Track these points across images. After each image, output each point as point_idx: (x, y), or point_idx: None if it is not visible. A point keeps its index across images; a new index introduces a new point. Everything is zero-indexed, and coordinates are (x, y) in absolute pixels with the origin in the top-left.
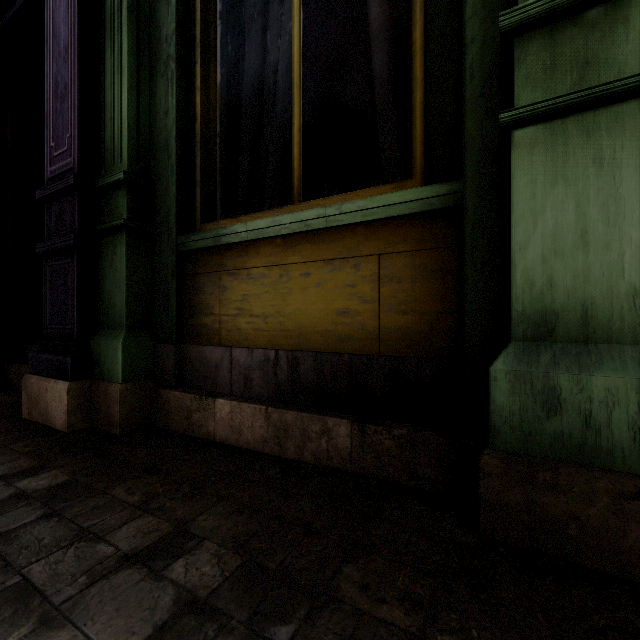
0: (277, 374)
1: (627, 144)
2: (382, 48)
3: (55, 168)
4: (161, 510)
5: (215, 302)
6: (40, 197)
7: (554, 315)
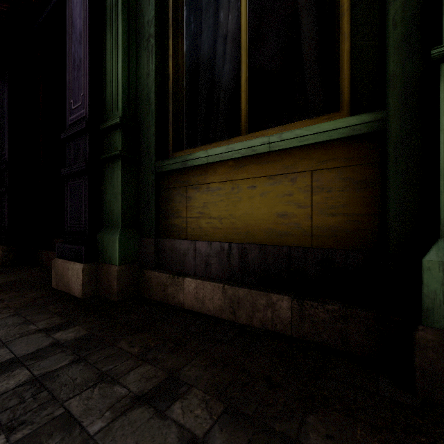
0: (230, 260)
1: None
2: (309, 16)
3: (73, 117)
4: (155, 360)
5: (183, 208)
6: (63, 137)
7: None
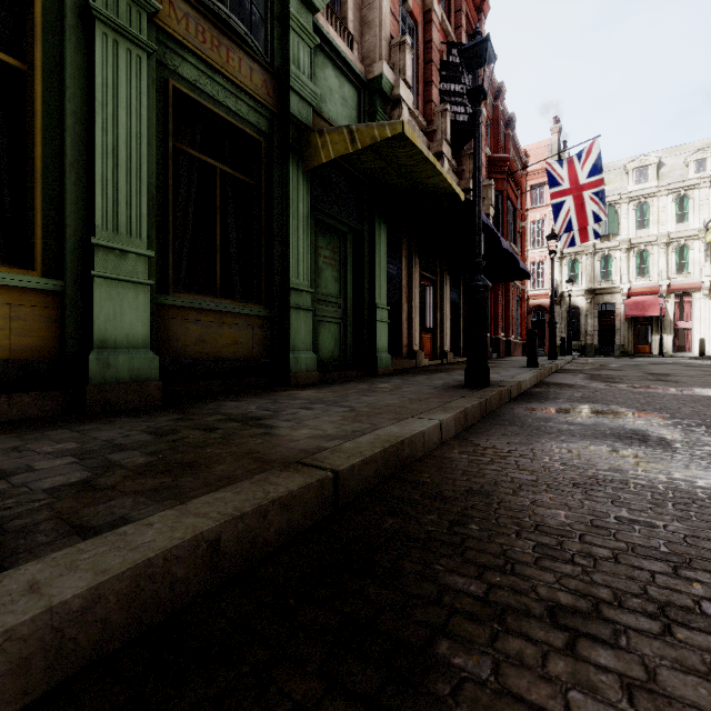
0: None
1: (126, 294)
2: None
3: None
4: None
5: None
6: None
7: (108, 340)
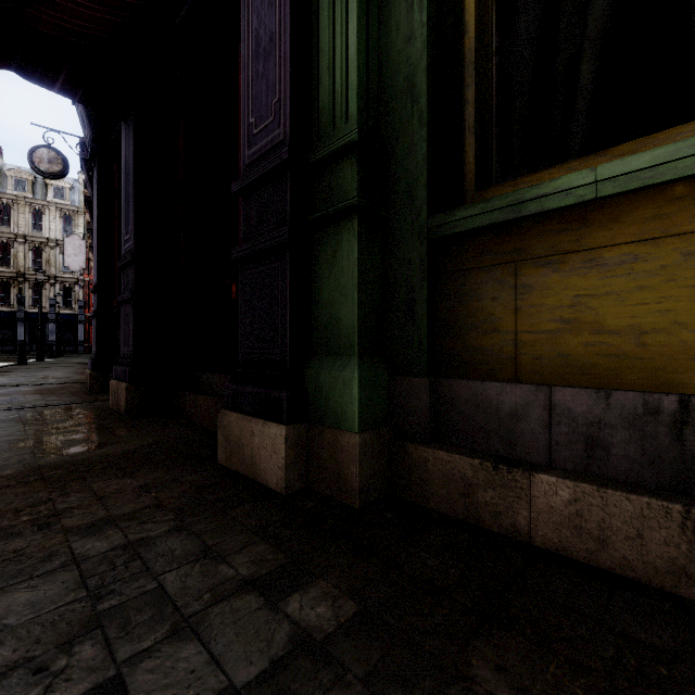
0: (685, 441)
1: None
2: None
3: (255, 149)
4: None
5: (504, 312)
6: (237, 190)
7: None
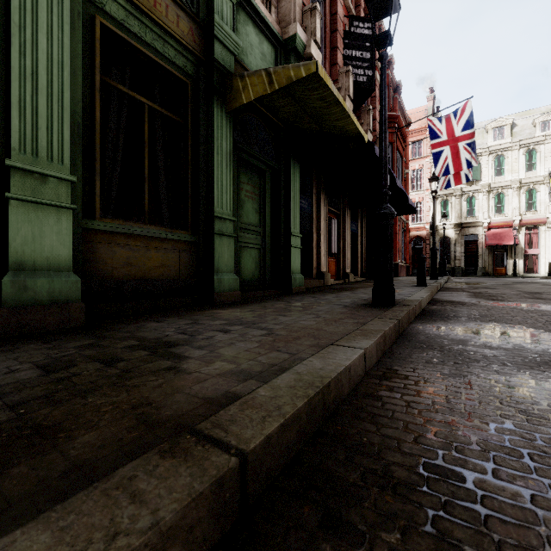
0: None
1: (46, 217)
2: None
3: None
4: None
5: None
6: None
7: (25, 263)
